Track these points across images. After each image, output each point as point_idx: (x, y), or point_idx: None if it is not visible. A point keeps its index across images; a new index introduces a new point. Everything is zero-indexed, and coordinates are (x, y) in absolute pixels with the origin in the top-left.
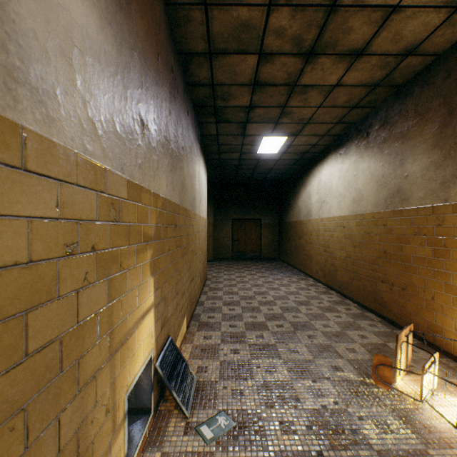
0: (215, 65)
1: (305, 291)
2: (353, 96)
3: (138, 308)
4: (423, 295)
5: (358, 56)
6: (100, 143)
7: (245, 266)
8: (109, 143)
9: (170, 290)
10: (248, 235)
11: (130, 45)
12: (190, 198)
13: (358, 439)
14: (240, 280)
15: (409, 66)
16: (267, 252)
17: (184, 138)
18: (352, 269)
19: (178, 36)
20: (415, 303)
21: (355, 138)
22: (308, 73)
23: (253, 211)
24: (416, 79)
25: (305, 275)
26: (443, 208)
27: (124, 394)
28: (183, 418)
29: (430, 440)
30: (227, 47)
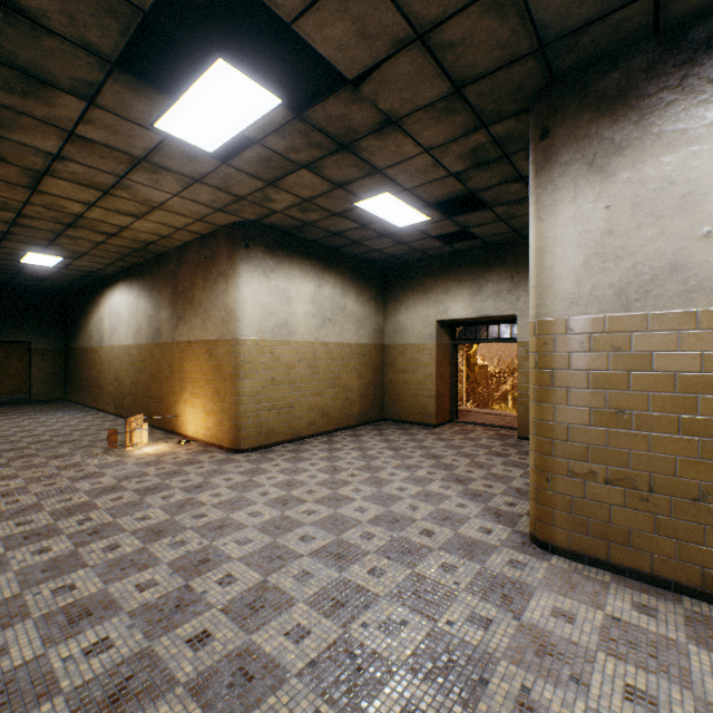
0: None
1: (90, 422)
2: (123, 250)
3: None
4: (167, 401)
5: (114, 236)
6: None
7: None
8: None
9: None
10: (5, 368)
11: None
12: None
13: (86, 465)
14: None
15: (157, 248)
16: (44, 391)
17: None
18: (136, 393)
19: None
20: (165, 407)
21: (137, 276)
22: (73, 232)
23: (16, 329)
24: (165, 255)
25: (98, 411)
26: (174, 344)
27: None
28: None
29: (127, 457)
30: None
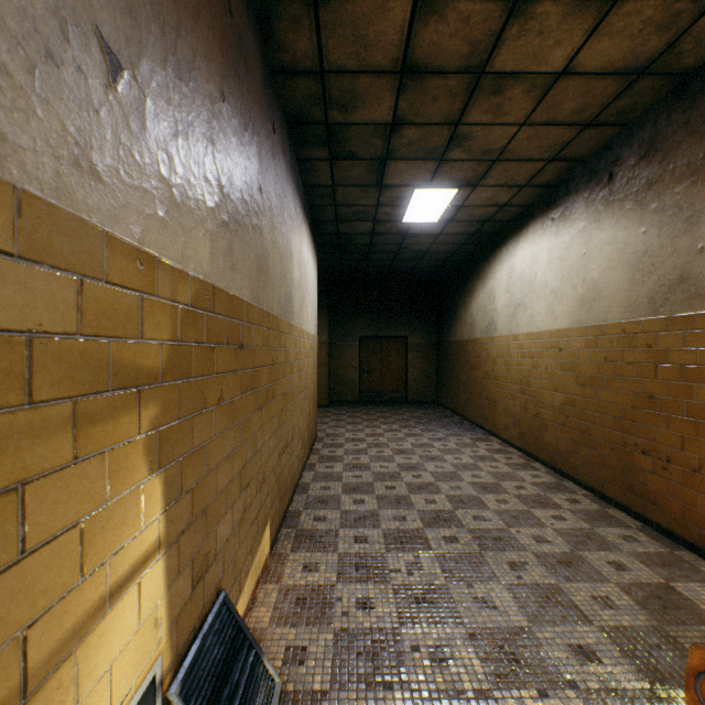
0: (325, 22)
1: (490, 464)
2: (590, 98)
3: (90, 581)
4: None
5: None
6: None
7: (381, 416)
8: None
9: (223, 488)
10: (386, 364)
11: None
12: (279, 295)
13: None
14: (374, 442)
15: None
16: (417, 391)
17: (265, 172)
18: (577, 426)
19: None
20: None
21: (583, 187)
22: (510, 42)
23: (395, 323)
24: None
25: (485, 433)
26: None
27: None
28: None
29: None
30: None
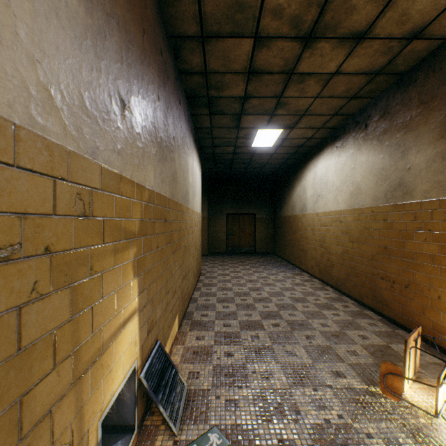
0: (208, 50)
1: (301, 287)
2: (352, 85)
3: (117, 316)
4: (427, 294)
5: (360, 39)
6: (59, 118)
7: (239, 261)
8: (74, 119)
9: (158, 291)
10: (243, 230)
11: (105, 8)
12: (182, 192)
13: None
14: (235, 276)
15: (413, 51)
16: (261, 246)
17: (175, 128)
18: (349, 265)
19: (167, 17)
20: (419, 302)
21: (352, 130)
22: (306, 59)
23: (248, 205)
24: (420, 66)
25: (300, 271)
26: None
27: (97, 421)
28: (170, 436)
29: None
30: (220, 30)
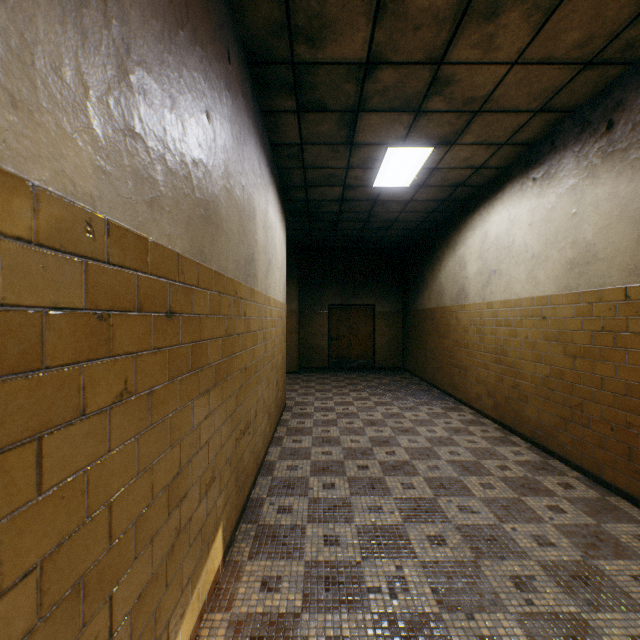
0: None
1: (466, 437)
2: (599, 25)
3: None
4: None
5: None
6: None
7: (350, 382)
8: None
9: (130, 524)
10: (354, 332)
11: None
12: (237, 255)
13: None
14: (344, 412)
15: None
16: (384, 358)
17: (214, 101)
18: (566, 401)
19: None
20: None
21: (573, 140)
22: None
23: (362, 292)
24: None
25: (455, 401)
26: None
27: None
28: None
29: None
30: None
